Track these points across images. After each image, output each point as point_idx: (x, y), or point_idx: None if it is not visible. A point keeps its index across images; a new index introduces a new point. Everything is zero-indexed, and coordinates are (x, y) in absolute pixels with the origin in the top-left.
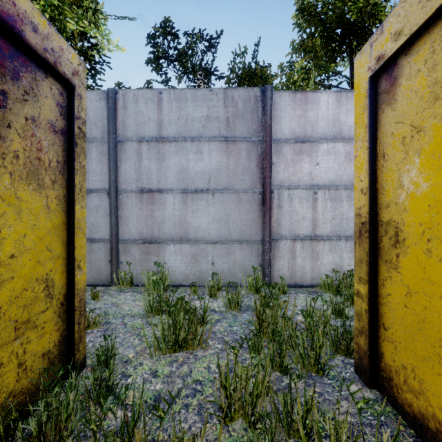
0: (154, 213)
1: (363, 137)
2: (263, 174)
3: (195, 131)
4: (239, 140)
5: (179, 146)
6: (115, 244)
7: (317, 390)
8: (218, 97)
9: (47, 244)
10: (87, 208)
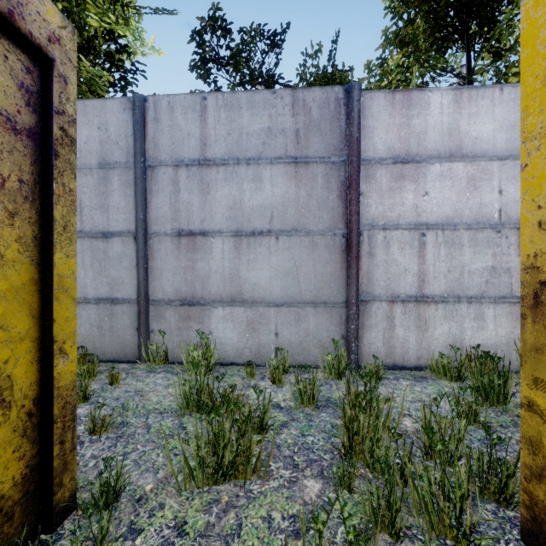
0: (196, 263)
1: (544, 128)
2: (347, 208)
3: (251, 150)
4: (313, 161)
5: (229, 171)
6: (144, 306)
7: None
8: (284, 101)
9: None
10: (107, 258)
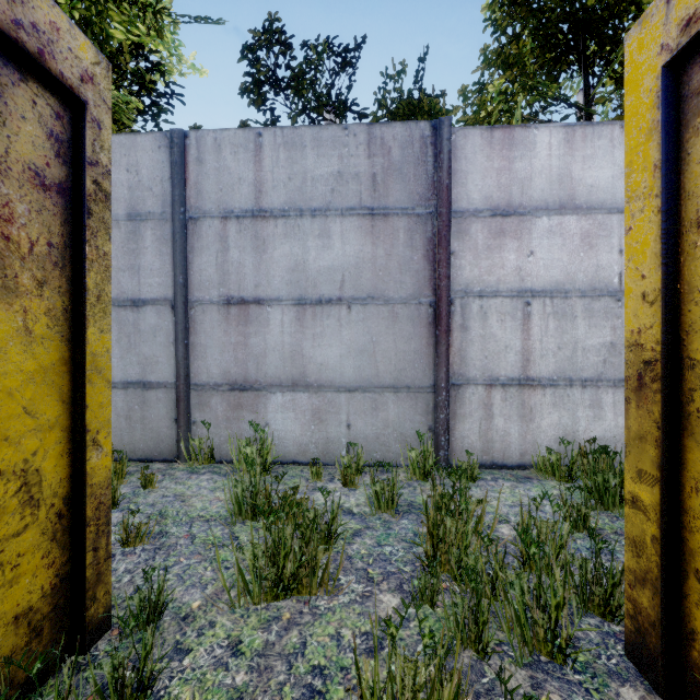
0: (249, 339)
1: (648, 188)
2: (436, 271)
3: (317, 199)
4: (393, 213)
5: (290, 224)
6: (184, 391)
7: (555, 699)
8: (358, 139)
9: (25, 402)
10: (138, 332)
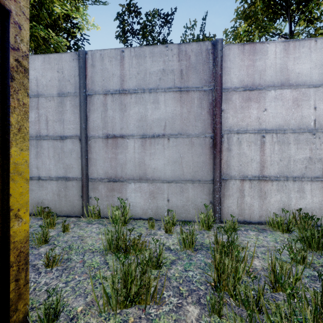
0: (117, 155)
1: None
2: (214, 120)
3: (152, 83)
4: (191, 90)
5: (138, 97)
6: (85, 182)
7: None
8: (173, 52)
9: None
10: (63, 152)
